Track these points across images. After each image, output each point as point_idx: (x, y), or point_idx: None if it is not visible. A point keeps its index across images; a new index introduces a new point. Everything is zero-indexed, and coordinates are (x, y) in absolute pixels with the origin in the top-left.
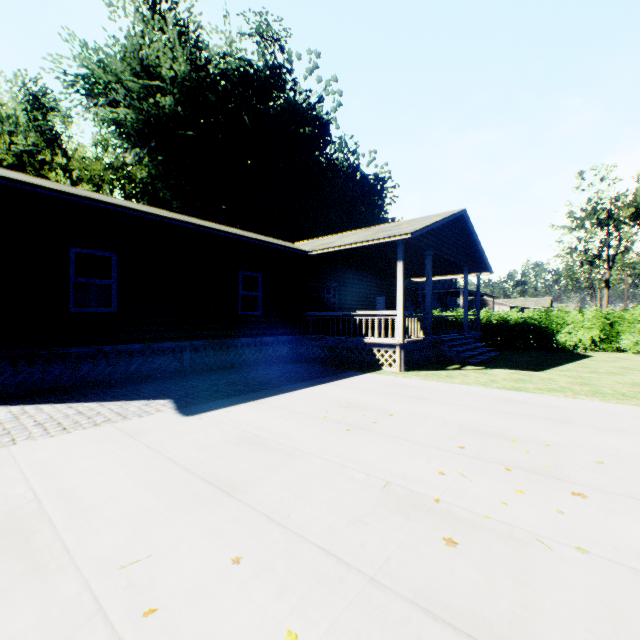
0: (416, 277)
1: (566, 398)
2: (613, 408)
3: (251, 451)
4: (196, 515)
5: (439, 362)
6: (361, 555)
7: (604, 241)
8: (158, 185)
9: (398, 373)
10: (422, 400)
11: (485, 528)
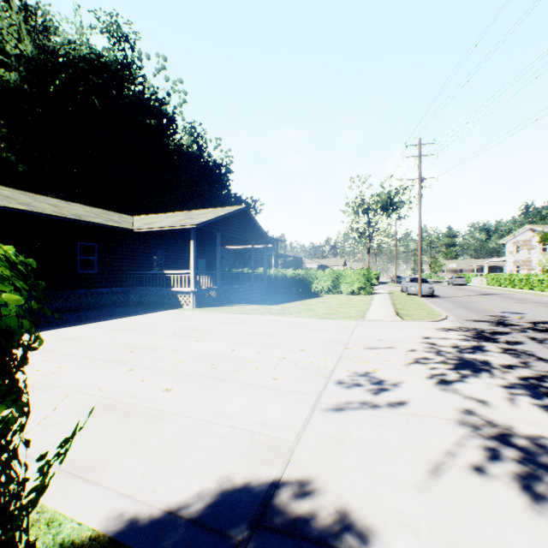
0: (228, 246)
1: (260, 315)
2: (272, 318)
3: (66, 341)
4: (32, 356)
5: (227, 302)
6: (96, 356)
7: (365, 224)
8: (1, 145)
9: (190, 309)
10: (184, 320)
11: (149, 349)
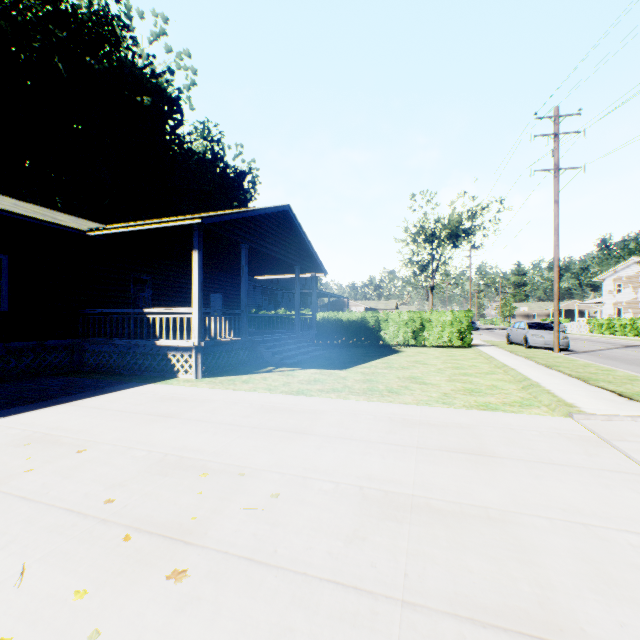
0: (257, 274)
1: (336, 399)
2: (367, 408)
3: None
4: None
5: (258, 364)
6: None
7: (429, 254)
8: None
9: (191, 381)
10: (167, 419)
11: None
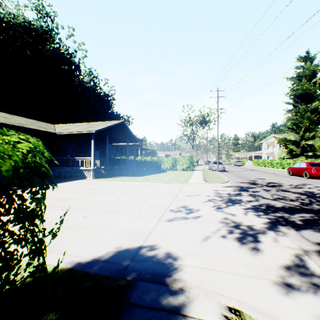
0: (113, 143)
1: (132, 182)
2: (138, 183)
3: None
4: None
5: (112, 176)
6: None
7: (191, 132)
8: None
9: (91, 179)
10: (88, 185)
11: (71, 199)
